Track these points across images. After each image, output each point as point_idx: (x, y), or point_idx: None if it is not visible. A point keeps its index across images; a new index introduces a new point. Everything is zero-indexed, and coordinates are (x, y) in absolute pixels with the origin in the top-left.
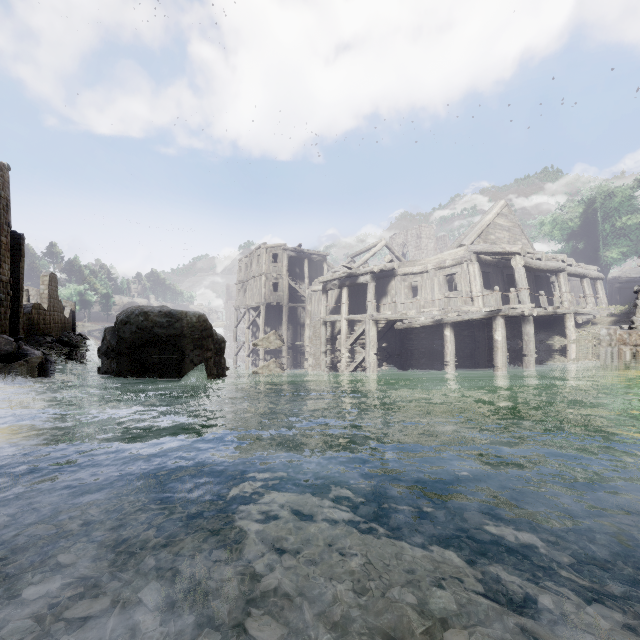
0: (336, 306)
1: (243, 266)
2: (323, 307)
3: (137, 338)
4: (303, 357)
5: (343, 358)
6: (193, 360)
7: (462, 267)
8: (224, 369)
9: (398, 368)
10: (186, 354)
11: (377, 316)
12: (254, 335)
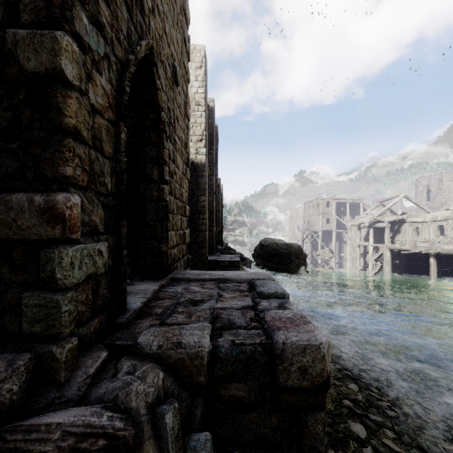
0: (367, 235)
1: (307, 207)
2: (358, 237)
3: (272, 253)
4: (345, 264)
5: (369, 267)
6: (295, 263)
7: (448, 222)
8: (307, 268)
9: (398, 276)
10: (293, 261)
11: (390, 246)
12: (313, 246)
